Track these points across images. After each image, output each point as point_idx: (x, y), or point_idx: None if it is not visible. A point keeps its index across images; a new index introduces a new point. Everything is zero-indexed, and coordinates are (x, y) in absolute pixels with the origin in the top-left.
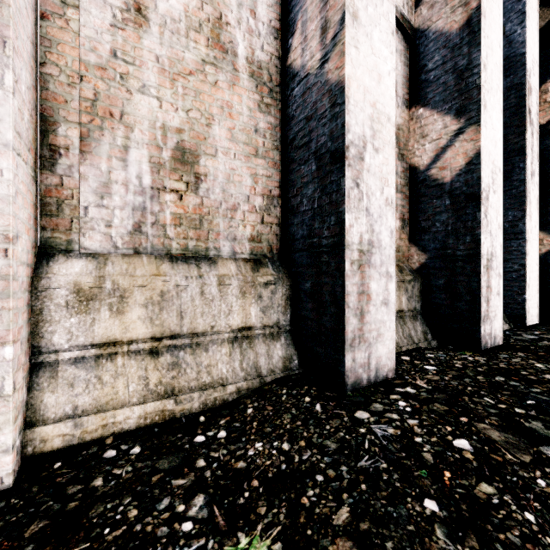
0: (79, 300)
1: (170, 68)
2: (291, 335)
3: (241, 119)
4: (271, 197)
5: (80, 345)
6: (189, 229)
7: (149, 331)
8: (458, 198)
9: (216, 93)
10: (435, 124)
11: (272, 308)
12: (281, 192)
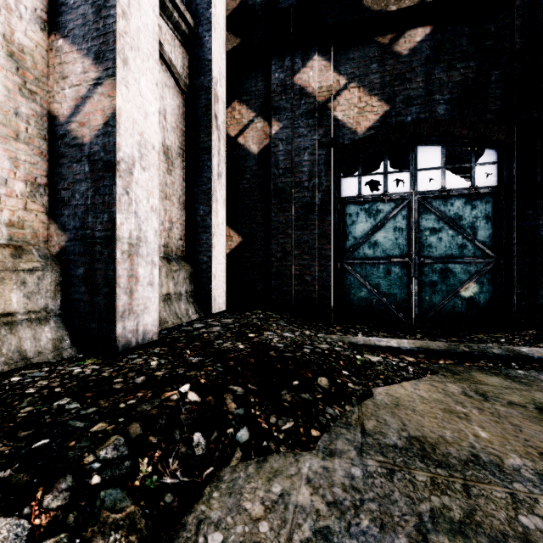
0: None
1: None
2: None
3: None
4: None
5: None
6: None
7: None
8: (97, 164)
9: None
10: (75, 64)
11: None
12: None
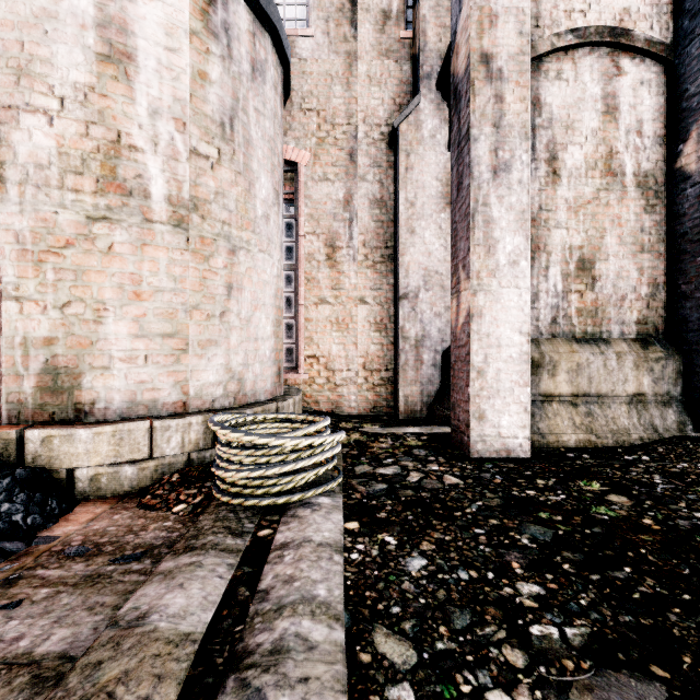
0: (532, 367)
1: (574, 204)
2: (682, 404)
3: (628, 224)
4: (656, 284)
5: (532, 394)
6: (587, 318)
7: (569, 389)
8: None
9: (607, 211)
10: None
11: (663, 379)
12: (666, 279)
